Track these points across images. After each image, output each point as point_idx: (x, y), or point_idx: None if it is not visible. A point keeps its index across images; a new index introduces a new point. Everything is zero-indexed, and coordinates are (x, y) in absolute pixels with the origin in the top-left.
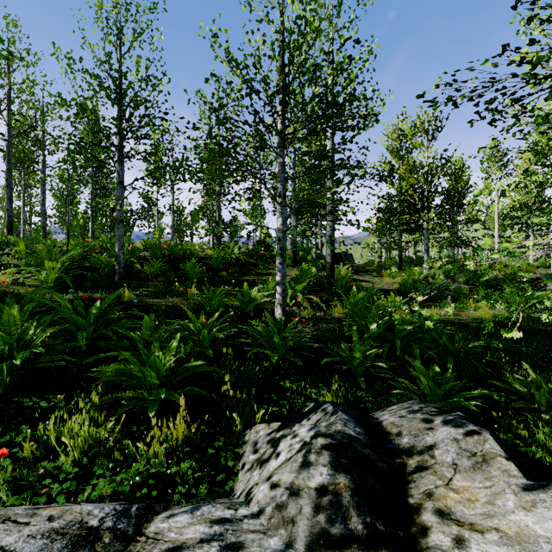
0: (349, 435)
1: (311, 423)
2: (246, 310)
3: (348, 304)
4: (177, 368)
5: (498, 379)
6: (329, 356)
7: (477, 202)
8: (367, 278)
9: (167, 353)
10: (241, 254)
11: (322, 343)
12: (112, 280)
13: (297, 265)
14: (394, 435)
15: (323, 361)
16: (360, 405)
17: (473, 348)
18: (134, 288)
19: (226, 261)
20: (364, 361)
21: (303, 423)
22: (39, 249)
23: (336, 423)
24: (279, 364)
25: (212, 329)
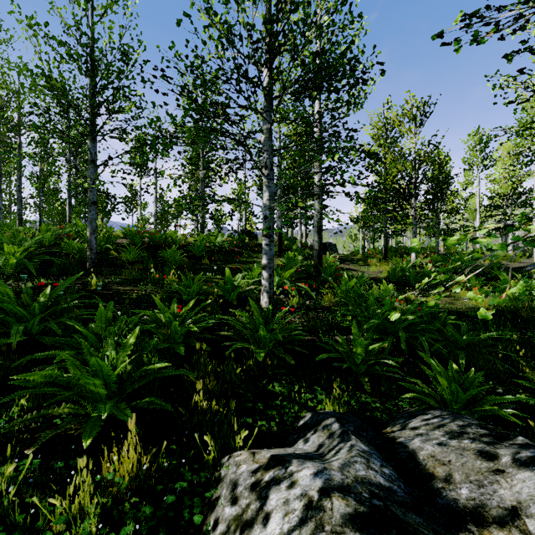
0: (379, 486)
1: (312, 450)
2: (228, 299)
3: (341, 292)
4: (135, 371)
5: (515, 376)
6: (323, 351)
7: (458, 193)
8: (354, 267)
9: (121, 352)
10: (225, 241)
11: (314, 335)
12: (83, 267)
13: (283, 254)
14: (442, 479)
15: (318, 358)
16: (366, 413)
17: (482, 340)
18: (106, 275)
19: (209, 249)
20: (366, 358)
21: (299, 445)
22: (3, 234)
23: (355, 462)
24: (266, 362)
25: (186, 320)
